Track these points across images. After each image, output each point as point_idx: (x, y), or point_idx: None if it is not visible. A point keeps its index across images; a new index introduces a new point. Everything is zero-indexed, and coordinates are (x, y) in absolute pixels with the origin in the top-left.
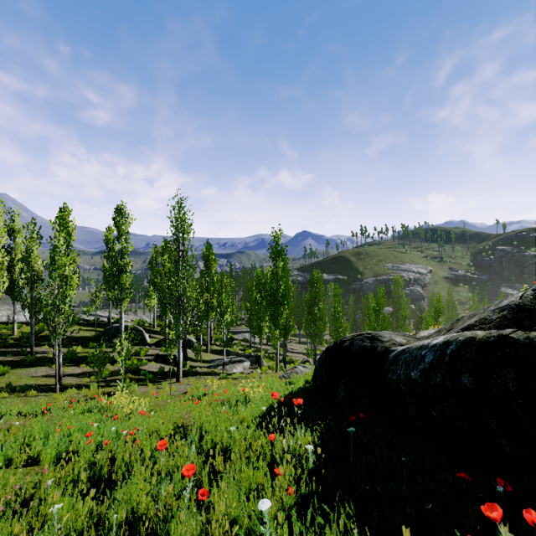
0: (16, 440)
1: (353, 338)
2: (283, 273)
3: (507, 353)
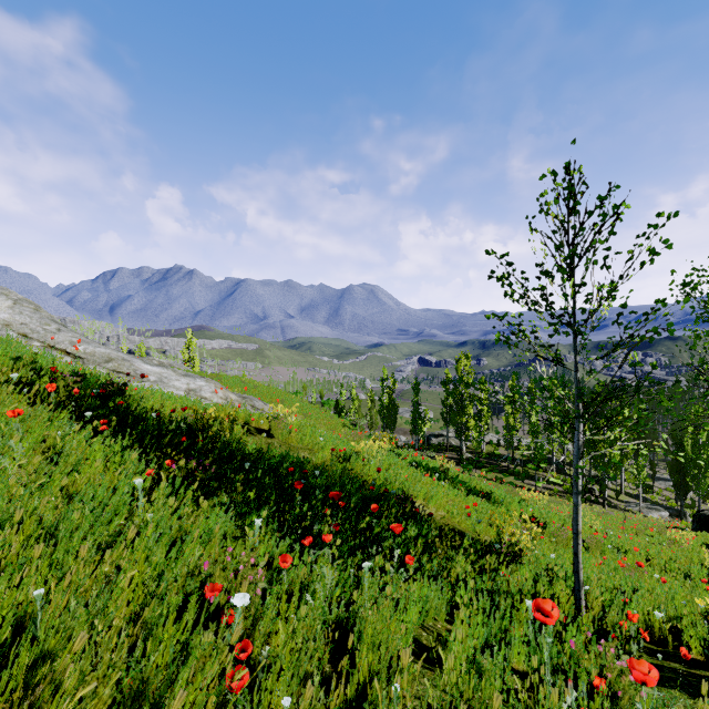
0: (567, 506)
1: (706, 509)
2: (707, 442)
3: (702, 514)
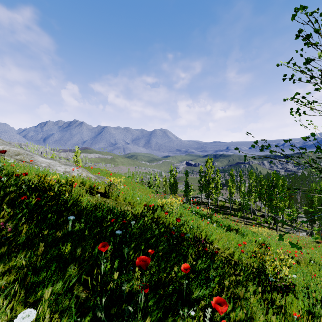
0: None
1: None
2: None
3: None
